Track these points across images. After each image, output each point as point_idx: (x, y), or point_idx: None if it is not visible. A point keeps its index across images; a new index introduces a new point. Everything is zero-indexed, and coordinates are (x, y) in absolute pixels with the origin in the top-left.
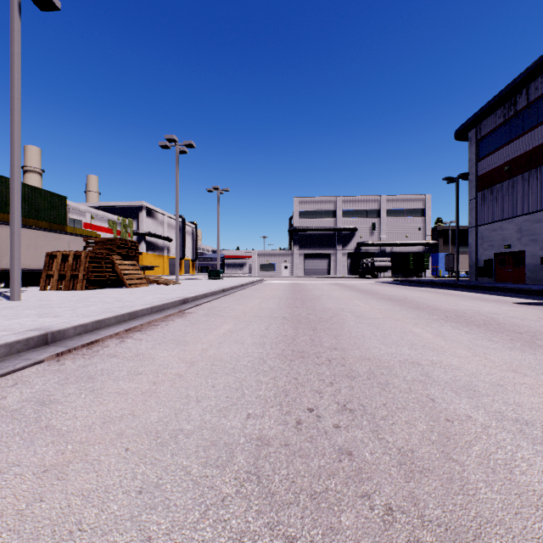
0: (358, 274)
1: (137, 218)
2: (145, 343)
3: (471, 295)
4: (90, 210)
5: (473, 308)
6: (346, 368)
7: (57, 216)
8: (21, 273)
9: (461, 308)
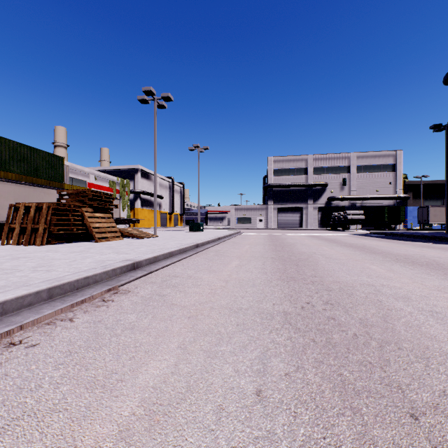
0: (328, 226)
1: (133, 179)
2: None
3: None
4: (93, 172)
5: None
6: None
7: (55, 175)
8: None
9: None
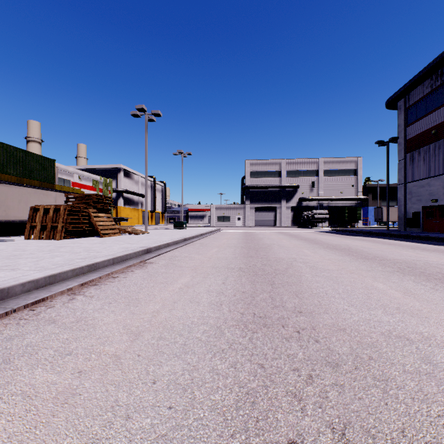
0: (300, 224)
1: (116, 178)
2: (94, 301)
3: (408, 244)
4: (77, 172)
5: (419, 258)
6: (322, 346)
7: (47, 176)
8: (16, 224)
9: (408, 258)
